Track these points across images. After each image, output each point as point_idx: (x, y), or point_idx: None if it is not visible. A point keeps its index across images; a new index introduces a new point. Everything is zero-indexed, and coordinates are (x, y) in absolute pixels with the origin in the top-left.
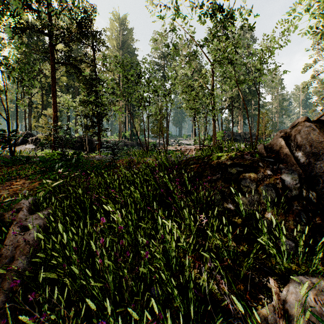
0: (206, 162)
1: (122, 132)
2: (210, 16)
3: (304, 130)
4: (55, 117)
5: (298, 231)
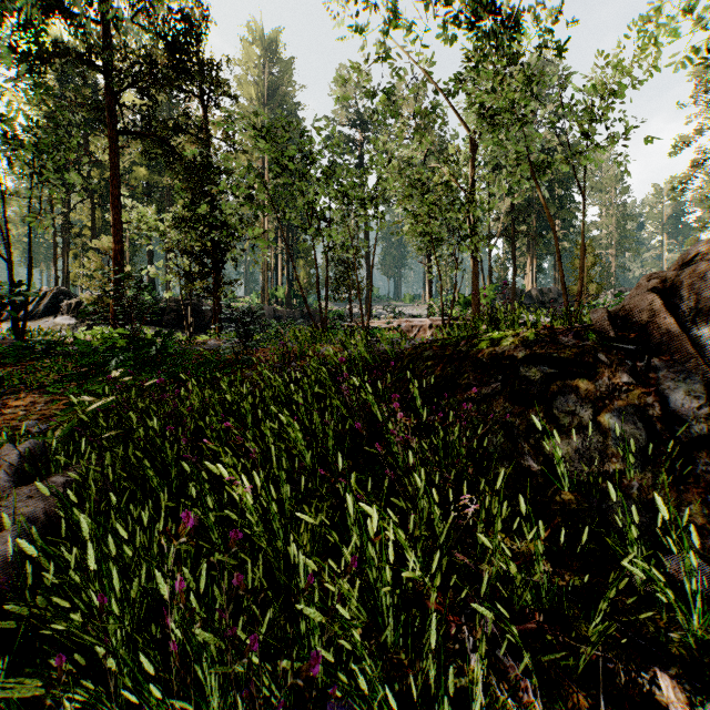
0: (463, 352)
1: (269, 290)
2: (467, 24)
3: None
4: (119, 253)
5: None
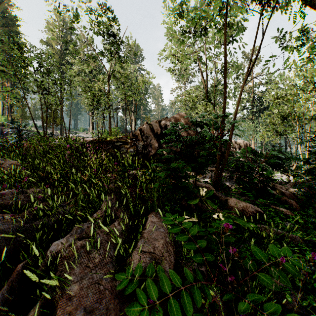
0: (103, 141)
1: None
2: (107, 37)
3: (145, 127)
4: None
5: (139, 163)
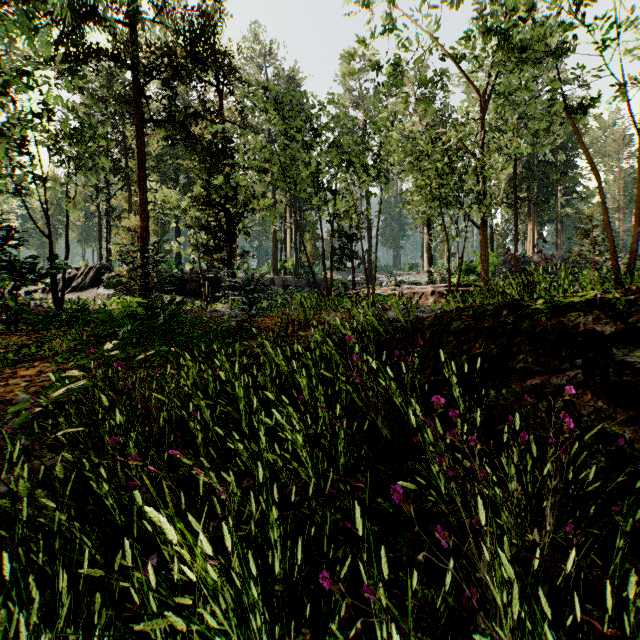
0: (511, 325)
1: (279, 262)
2: None
3: None
4: (145, 230)
5: None
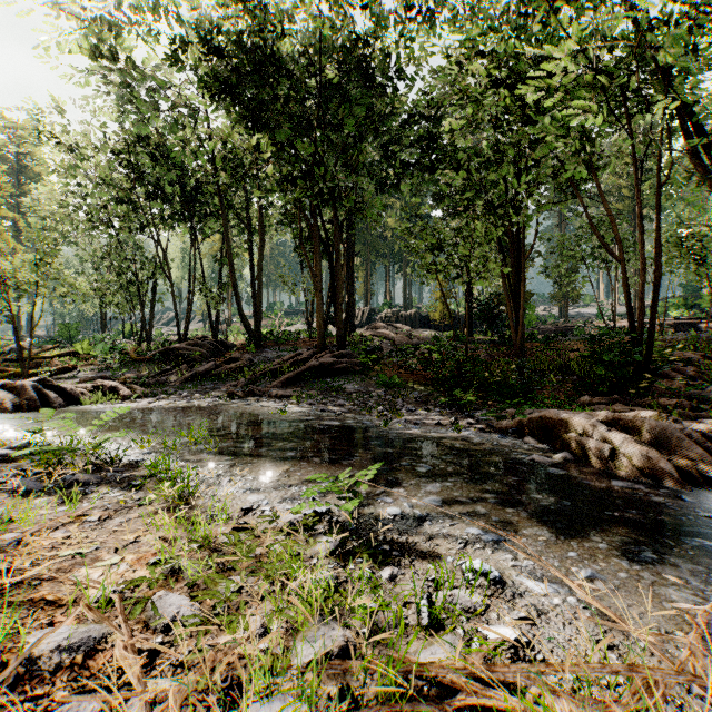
0: None
1: None
2: None
3: None
4: (471, 290)
5: None
